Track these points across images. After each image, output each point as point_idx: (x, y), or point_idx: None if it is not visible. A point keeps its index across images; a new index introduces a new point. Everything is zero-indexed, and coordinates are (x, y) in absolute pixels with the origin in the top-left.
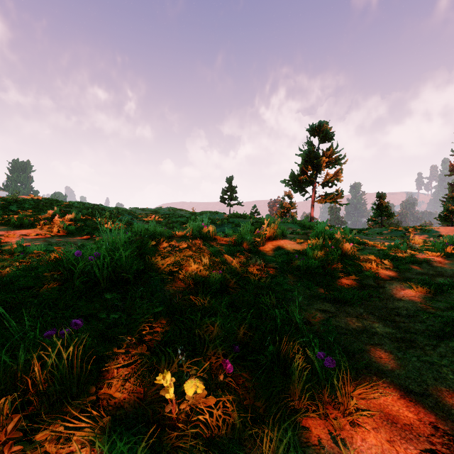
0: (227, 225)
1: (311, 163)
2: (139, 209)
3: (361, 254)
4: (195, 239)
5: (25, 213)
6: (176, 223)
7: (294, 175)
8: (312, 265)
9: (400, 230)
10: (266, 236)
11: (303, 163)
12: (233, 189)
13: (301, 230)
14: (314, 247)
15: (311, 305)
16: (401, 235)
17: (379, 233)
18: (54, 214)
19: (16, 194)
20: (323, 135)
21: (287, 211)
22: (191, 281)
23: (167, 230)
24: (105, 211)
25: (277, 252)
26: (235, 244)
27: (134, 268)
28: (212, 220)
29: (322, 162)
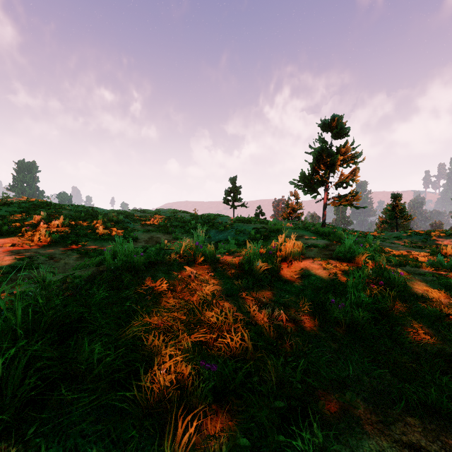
0: (230, 230)
1: (324, 161)
2: (138, 211)
3: (411, 284)
4: (186, 264)
5: (12, 217)
6: (176, 227)
7: (304, 175)
8: (359, 318)
9: (421, 235)
10: (280, 257)
11: (315, 162)
12: (237, 190)
13: (316, 239)
14: (359, 286)
15: (385, 427)
16: (422, 241)
17: (397, 237)
18: (40, 219)
19: (6, 196)
20: (337, 130)
21: (293, 211)
22: (154, 397)
23: (142, 258)
24: (100, 215)
25: (297, 283)
26: (240, 269)
27: (26, 386)
28: (214, 224)
29: (336, 160)
